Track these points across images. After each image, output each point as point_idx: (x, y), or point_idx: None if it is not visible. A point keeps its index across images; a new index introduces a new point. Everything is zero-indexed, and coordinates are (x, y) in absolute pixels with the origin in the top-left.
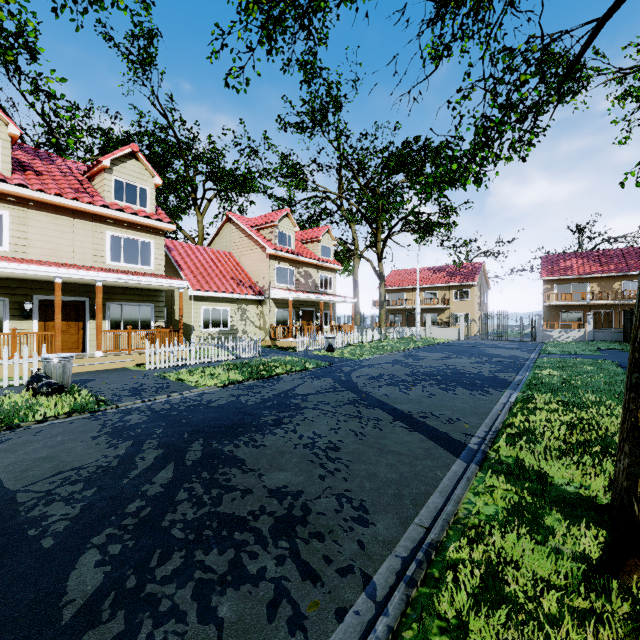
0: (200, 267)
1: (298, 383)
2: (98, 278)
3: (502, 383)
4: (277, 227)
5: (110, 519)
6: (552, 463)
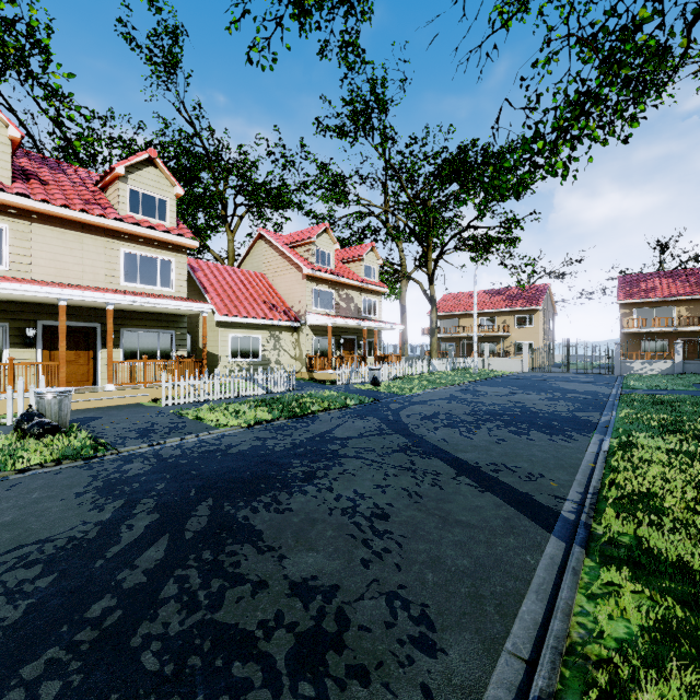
0: (228, 289)
1: (337, 423)
2: (109, 300)
3: (586, 425)
4: (314, 244)
5: (60, 630)
6: (690, 547)
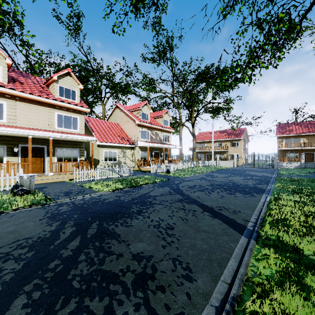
0: (102, 130)
1: (151, 189)
2: (50, 135)
3: (260, 190)
4: (141, 110)
5: (38, 273)
6: (300, 240)
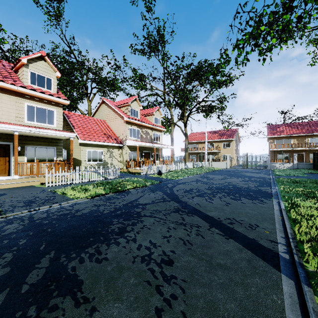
0: (86, 127)
1: (140, 195)
2: (15, 129)
3: (267, 194)
4: (130, 106)
5: None
6: None
